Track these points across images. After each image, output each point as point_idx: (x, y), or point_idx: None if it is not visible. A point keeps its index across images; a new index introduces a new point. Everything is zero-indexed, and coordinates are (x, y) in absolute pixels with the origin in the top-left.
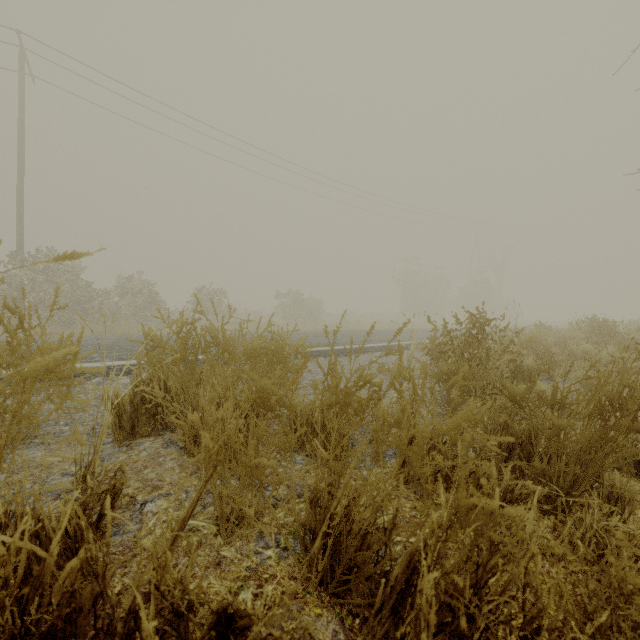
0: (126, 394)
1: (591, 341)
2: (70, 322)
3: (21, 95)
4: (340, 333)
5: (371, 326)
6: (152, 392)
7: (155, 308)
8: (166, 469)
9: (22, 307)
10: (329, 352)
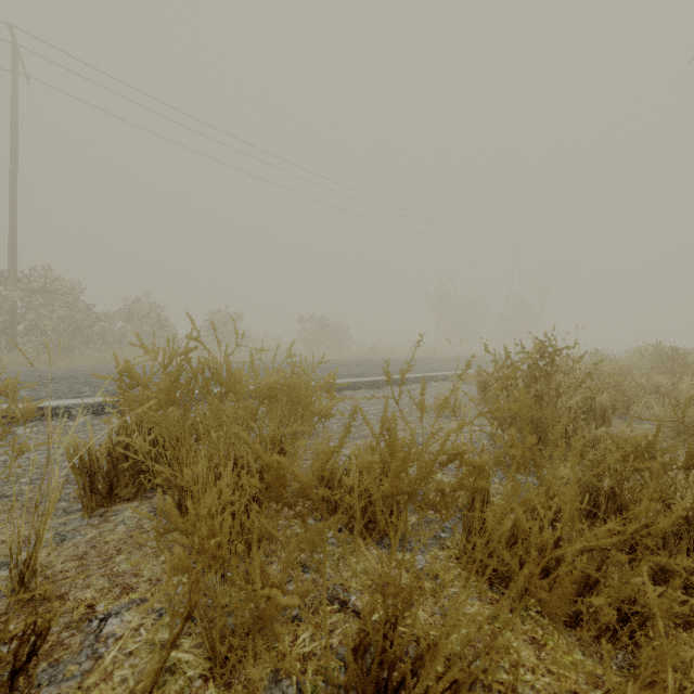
0: (102, 446)
1: (657, 371)
2: (68, 349)
3: (14, 97)
4: (370, 362)
5: (466, 363)
6: (134, 444)
7: (164, 334)
8: (147, 555)
9: (15, 333)
10: (359, 384)
